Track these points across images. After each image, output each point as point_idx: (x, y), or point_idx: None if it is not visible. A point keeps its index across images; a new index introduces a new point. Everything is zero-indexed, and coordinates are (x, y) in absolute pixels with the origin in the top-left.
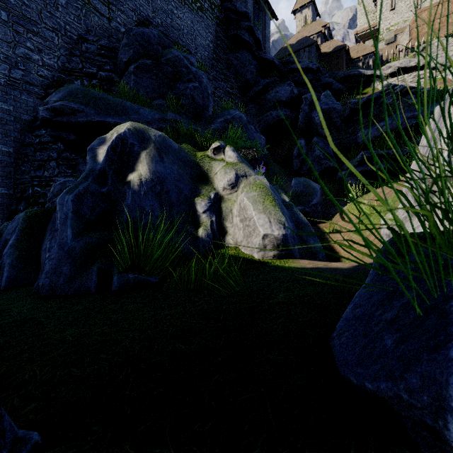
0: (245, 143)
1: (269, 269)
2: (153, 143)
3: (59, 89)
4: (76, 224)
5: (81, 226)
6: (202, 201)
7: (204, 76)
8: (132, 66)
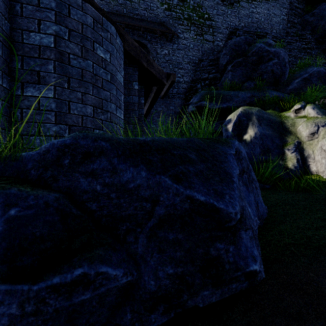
0: (325, 94)
1: None
2: (254, 116)
3: (196, 94)
4: None
5: None
6: (289, 146)
7: (281, 51)
8: (229, 66)
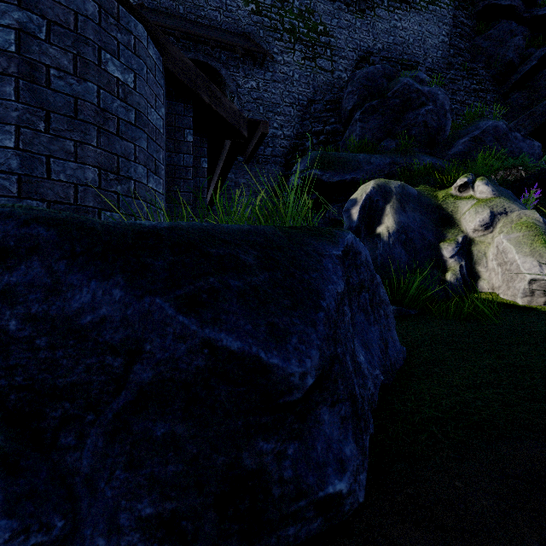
0: (504, 163)
1: (536, 313)
2: (395, 195)
3: (302, 158)
4: None
5: None
6: (448, 246)
7: (439, 92)
8: (358, 113)
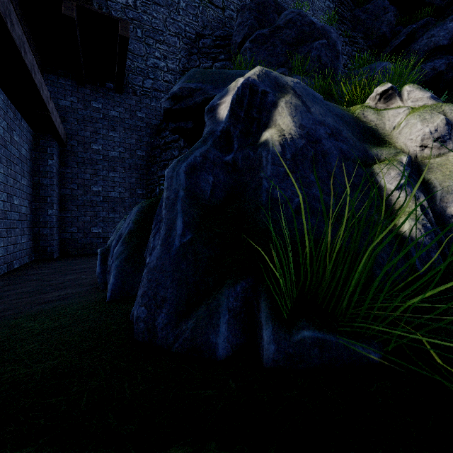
0: None
1: None
2: (292, 90)
3: (179, 80)
4: (190, 209)
5: (196, 213)
6: (389, 169)
7: (332, 31)
8: (247, 41)
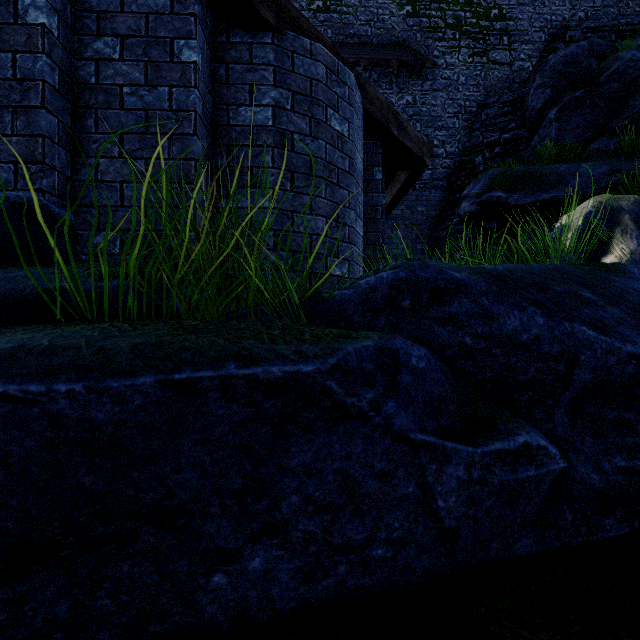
0: None
1: None
2: (627, 214)
3: (476, 178)
4: None
5: None
6: None
7: None
8: (552, 111)
